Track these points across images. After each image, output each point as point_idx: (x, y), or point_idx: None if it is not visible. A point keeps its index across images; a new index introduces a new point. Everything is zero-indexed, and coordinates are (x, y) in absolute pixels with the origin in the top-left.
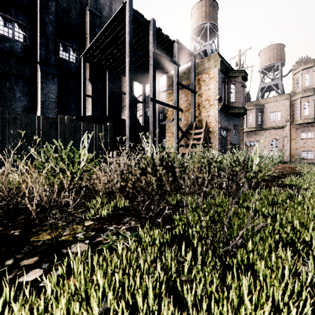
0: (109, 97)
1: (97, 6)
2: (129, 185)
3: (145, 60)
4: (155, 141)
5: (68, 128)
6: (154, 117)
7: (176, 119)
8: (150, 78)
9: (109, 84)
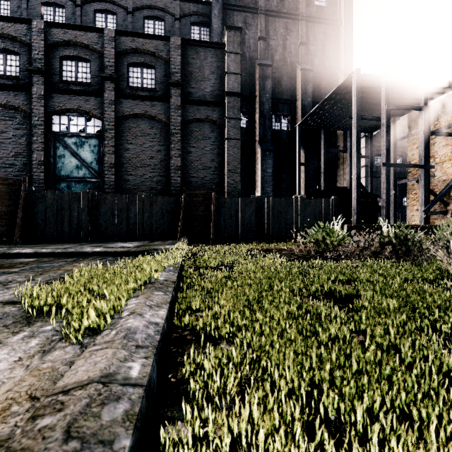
0: (324, 161)
1: (308, 58)
2: (372, 249)
3: (374, 109)
4: (389, 212)
5: (300, 206)
6: (388, 183)
7: (423, 180)
8: (382, 139)
9: (324, 146)
